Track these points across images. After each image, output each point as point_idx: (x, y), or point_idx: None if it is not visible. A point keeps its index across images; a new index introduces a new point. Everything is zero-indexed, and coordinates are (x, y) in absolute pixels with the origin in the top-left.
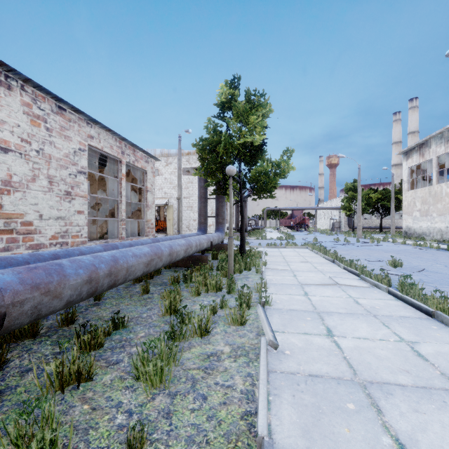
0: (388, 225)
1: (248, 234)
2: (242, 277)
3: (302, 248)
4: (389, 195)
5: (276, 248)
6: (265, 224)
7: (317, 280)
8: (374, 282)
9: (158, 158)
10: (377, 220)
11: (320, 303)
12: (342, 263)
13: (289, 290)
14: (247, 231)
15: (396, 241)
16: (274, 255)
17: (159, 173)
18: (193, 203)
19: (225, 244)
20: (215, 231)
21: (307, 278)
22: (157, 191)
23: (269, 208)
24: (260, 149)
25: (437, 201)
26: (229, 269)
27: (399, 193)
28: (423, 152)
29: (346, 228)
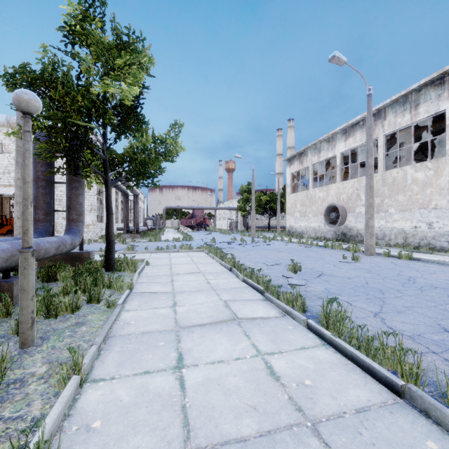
0: (274, 225)
1: (140, 235)
2: (69, 324)
3: (197, 251)
4: (275, 198)
5: (166, 253)
6: (164, 223)
7: (206, 314)
8: (286, 307)
9: (1, 127)
10: (266, 220)
11: (204, 398)
12: (240, 272)
13: (148, 356)
14: (139, 231)
15: (284, 240)
16: (159, 264)
17: (4, 150)
18: (62, 195)
19: (85, 252)
20: (64, 233)
21: (192, 308)
22: (0, 175)
23: (168, 207)
24: (138, 116)
25: (312, 204)
26: (21, 319)
27: (282, 197)
28: (302, 160)
29: (242, 227)
